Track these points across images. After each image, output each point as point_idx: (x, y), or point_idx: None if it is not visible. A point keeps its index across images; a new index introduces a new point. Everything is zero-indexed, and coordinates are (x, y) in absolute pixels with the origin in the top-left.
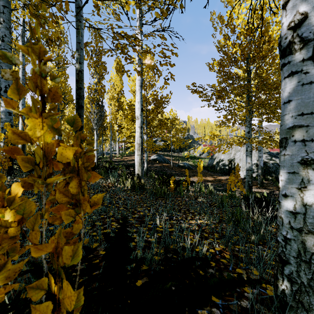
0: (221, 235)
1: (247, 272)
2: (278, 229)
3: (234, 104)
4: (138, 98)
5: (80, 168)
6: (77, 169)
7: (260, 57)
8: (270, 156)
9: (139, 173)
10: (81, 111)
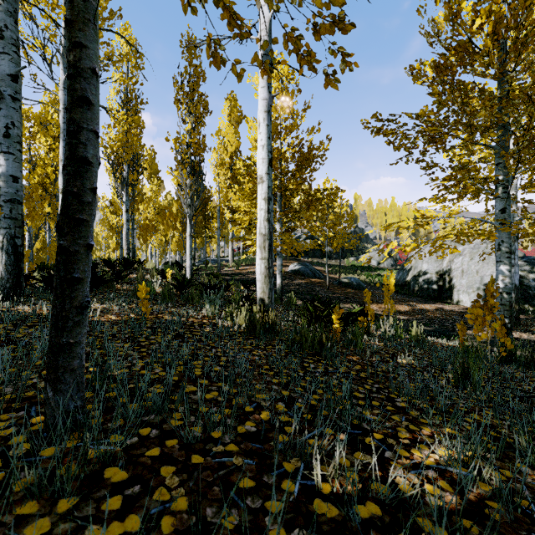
0: None
1: None
2: None
3: (473, 147)
4: (263, 138)
5: None
6: None
7: None
8: (528, 265)
9: (265, 298)
10: (82, 114)
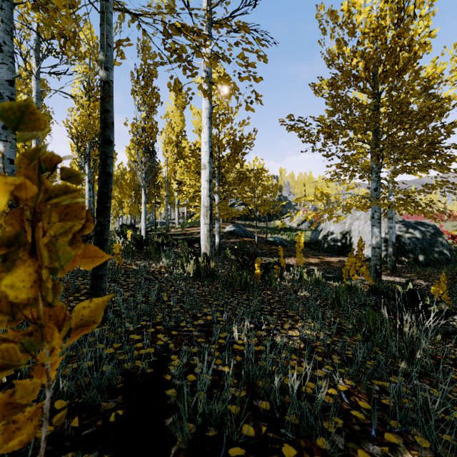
0: (343, 358)
1: (406, 440)
2: None
3: (353, 145)
4: (205, 137)
5: (35, 236)
6: (32, 240)
7: (395, 72)
8: (405, 227)
9: (207, 252)
10: (108, 148)
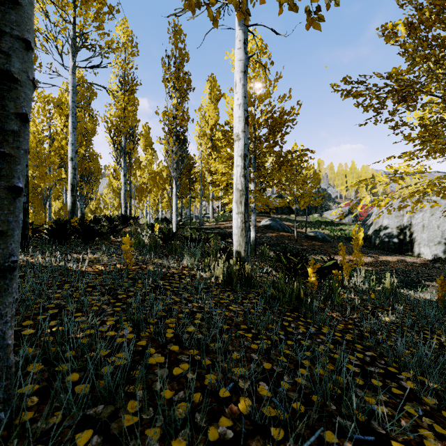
0: None
1: None
2: None
3: None
4: (239, 98)
5: None
6: None
7: None
8: None
9: (241, 251)
10: (5, 15)
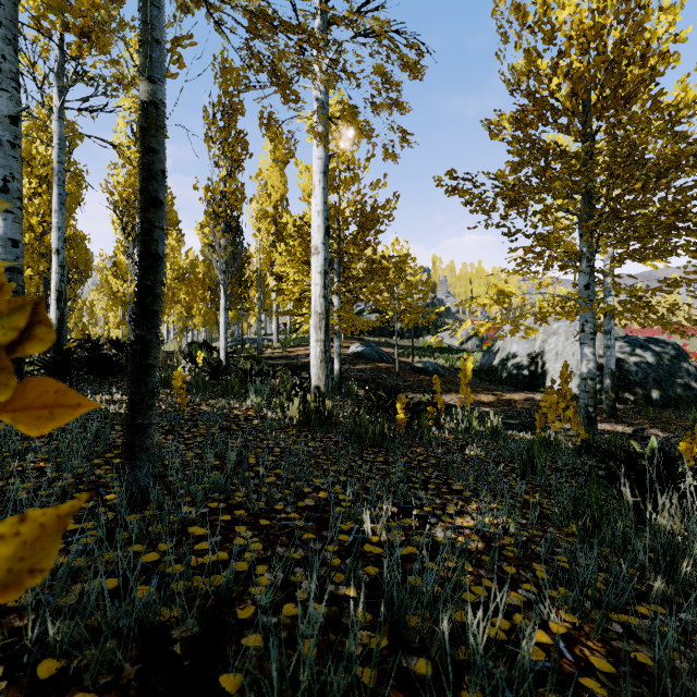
0: (552, 569)
1: None
2: None
3: (552, 216)
4: (318, 203)
5: None
6: None
7: (620, 99)
8: (629, 347)
9: (320, 386)
10: (155, 213)
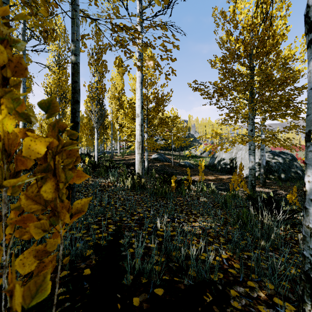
0: (226, 239)
1: (260, 285)
2: (304, 241)
3: (237, 101)
4: (138, 96)
5: (56, 166)
6: (53, 168)
7: (264, 53)
8: (272, 155)
9: (139, 172)
10: (76, 106)
